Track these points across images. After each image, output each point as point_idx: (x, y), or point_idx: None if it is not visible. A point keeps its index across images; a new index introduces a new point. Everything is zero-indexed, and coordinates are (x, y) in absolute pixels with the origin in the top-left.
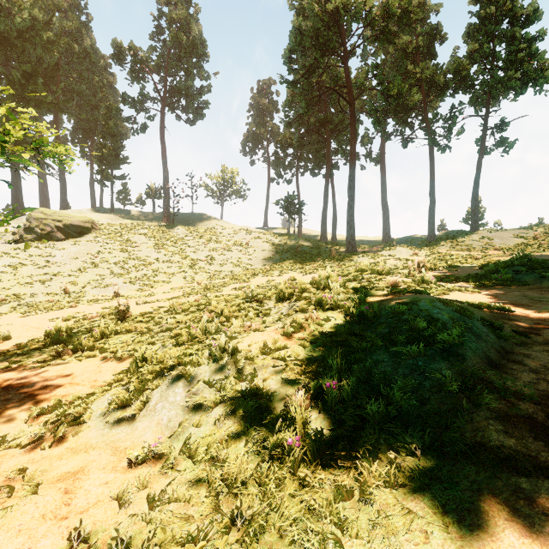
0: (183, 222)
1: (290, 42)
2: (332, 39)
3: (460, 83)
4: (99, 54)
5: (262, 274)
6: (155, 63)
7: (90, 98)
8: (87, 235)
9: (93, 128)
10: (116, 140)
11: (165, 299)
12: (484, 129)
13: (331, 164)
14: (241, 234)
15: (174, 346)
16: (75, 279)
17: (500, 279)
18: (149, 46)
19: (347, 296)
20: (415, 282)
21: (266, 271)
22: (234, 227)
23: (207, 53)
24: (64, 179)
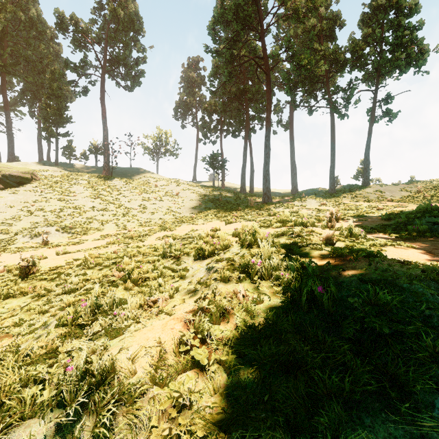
0: (121, 175)
1: (214, 13)
2: (251, 15)
3: (356, 61)
4: (45, 24)
5: (187, 222)
6: (95, 33)
7: (37, 63)
8: (26, 185)
9: (40, 90)
10: (60, 101)
11: (87, 249)
12: (374, 102)
13: (249, 128)
14: (172, 186)
15: (55, 326)
16: (8, 226)
17: (417, 230)
18: (90, 19)
19: (279, 257)
20: (342, 235)
21: (192, 219)
22: (167, 180)
23: (143, 29)
24: (11, 135)
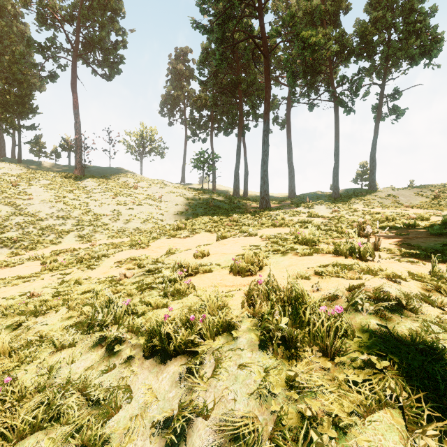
0: (97, 175)
1: None
2: None
3: (365, 49)
4: None
5: (168, 233)
6: (65, 9)
7: None
8: None
9: (1, 75)
10: (23, 87)
11: None
12: (381, 97)
13: (243, 124)
14: (155, 188)
15: None
16: None
17: None
18: None
19: None
20: (442, 279)
21: (173, 230)
22: (150, 181)
23: (122, 9)
24: None
